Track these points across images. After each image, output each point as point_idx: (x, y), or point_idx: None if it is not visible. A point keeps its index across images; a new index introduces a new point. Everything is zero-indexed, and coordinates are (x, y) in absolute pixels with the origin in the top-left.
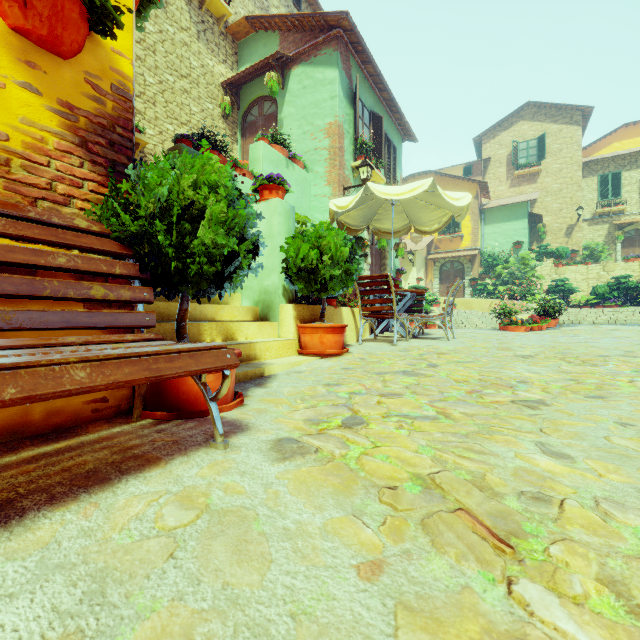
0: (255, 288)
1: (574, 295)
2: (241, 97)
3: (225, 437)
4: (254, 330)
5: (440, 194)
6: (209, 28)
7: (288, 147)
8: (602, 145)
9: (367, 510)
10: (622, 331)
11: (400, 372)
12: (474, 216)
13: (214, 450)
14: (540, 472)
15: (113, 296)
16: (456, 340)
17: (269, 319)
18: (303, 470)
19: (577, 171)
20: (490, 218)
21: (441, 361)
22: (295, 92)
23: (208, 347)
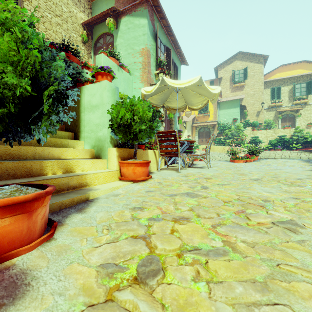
0: (92, 137)
1: (261, 144)
2: (93, 32)
3: None
4: (89, 165)
5: (203, 87)
6: None
7: (119, 59)
8: (272, 74)
9: None
10: (290, 162)
11: (185, 194)
12: (215, 105)
13: None
14: None
15: None
16: (212, 168)
17: (101, 157)
18: None
19: (261, 85)
20: (222, 106)
21: (209, 184)
22: (123, 31)
23: None
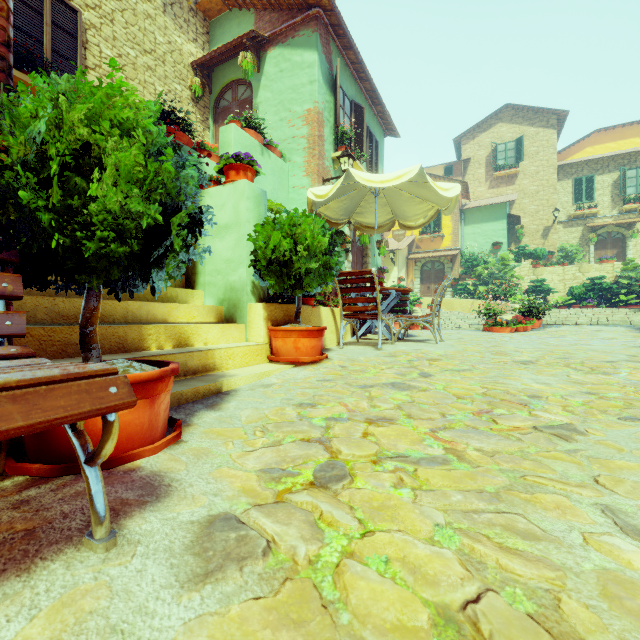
0: (220, 284)
1: (551, 296)
2: (213, 80)
3: (122, 516)
4: (216, 334)
5: (427, 185)
6: (177, 2)
7: (263, 133)
8: (576, 149)
9: None
10: (607, 332)
11: (389, 384)
12: (455, 216)
13: (86, 554)
14: None
15: None
16: (444, 343)
17: (236, 320)
18: (233, 614)
19: (553, 174)
20: (470, 218)
21: (434, 369)
22: (271, 76)
23: (73, 375)
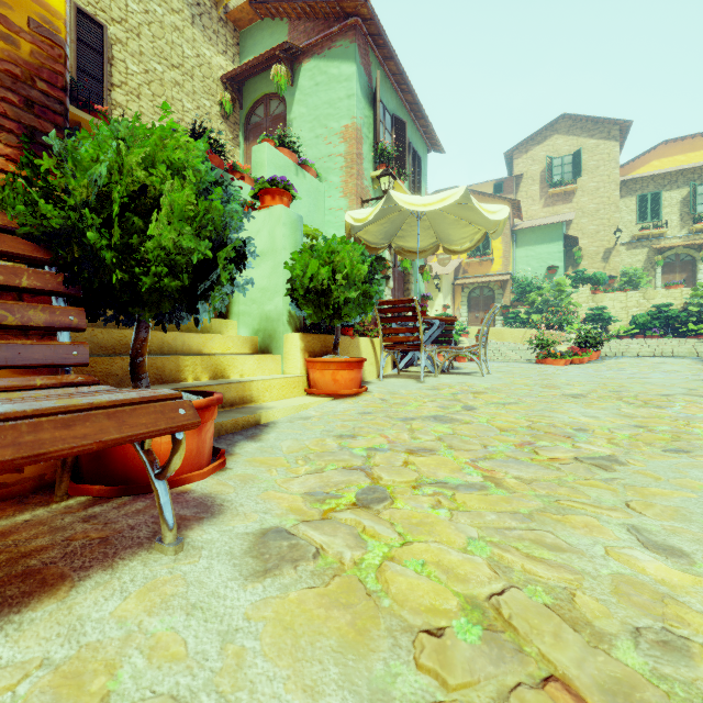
0: (254, 314)
1: (612, 325)
2: (244, 94)
3: (183, 529)
4: (251, 365)
5: (473, 207)
6: (206, 12)
7: (298, 151)
8: (640, 163)
9: (395, 690)
10: (670, 364)
11: (430, 417)
12: (505, 238)
13: (159, 556)
14: (652, 585)
15: (14, 319)
16: (492, 376)
17: (271, 351)
18: (291, 598)
19: (615, 190)
20: (523, 240)
21: (478, 402)
22: (306, 89)
23: (148, 398)
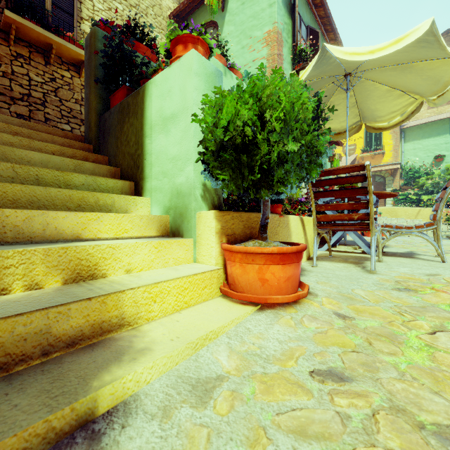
0: (165, 189)
1: None
2: None
3: None
4: (146, 255)
5: (419, 65)
6: None
7: (226, 55)
8: None
9: None
10: None
11: None
12: (395, 135)
13: None
14: None
15: None
16: None
17: (182, 234)
18: None
19: None
20: (410, 136)
21: None
22: (234, 10)
23: None
